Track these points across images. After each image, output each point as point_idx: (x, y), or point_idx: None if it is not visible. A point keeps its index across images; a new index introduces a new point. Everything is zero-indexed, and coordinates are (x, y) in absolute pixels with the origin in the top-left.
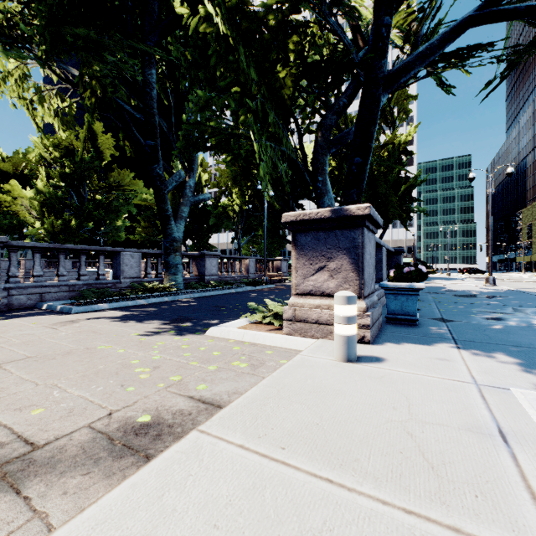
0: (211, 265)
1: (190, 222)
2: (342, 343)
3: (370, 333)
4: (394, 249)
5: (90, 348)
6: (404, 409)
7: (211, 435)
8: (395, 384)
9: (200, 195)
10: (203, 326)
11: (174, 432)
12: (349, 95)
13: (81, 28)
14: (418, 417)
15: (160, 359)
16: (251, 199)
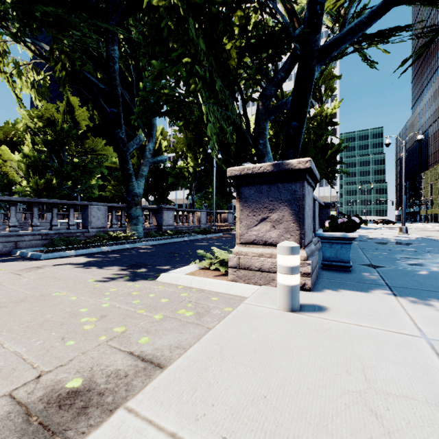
0: (168, 216)
1: (152, 181)
2: (285, 293)
3: (310, 281)
4: (323, 203)
5: (45, 295)
6: (359, 373)
7: (139, 417)
8: (343, 339)
9: (158, 157)
10: (156, 271)
11: (103, 403)
12: (286, 70)
13: (50, 7)
14: (377, 385)
15: (109, 307)
16: (203, 162)
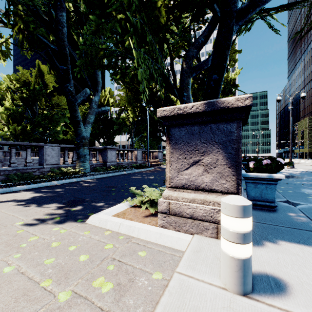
0: (111, 155)
1: (102, 128)
2: (235, 269)
3: None
4: None
5: None
6: None
7: None
8: None
9: (102, 107)
10: (89, 210)
11: None
12: (205, 36)
13: None
14: None
15: (10, 273)
16: (140, 114)
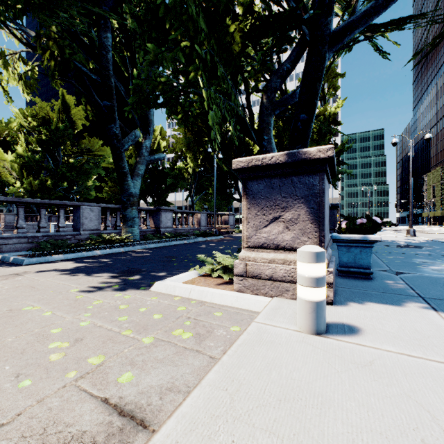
0: (166, 218)
1: (150, 182)
2: (309, 311)
3: (332, 292)
4: (330, 204)
5: (14, 310)
6: None
7: None
8: (397, 380)
9: (155, 155)
10: (150, 279)
11: None
12: (292, 61)
13: None
14: None
15: (88, 326)
16: (203, 163)
